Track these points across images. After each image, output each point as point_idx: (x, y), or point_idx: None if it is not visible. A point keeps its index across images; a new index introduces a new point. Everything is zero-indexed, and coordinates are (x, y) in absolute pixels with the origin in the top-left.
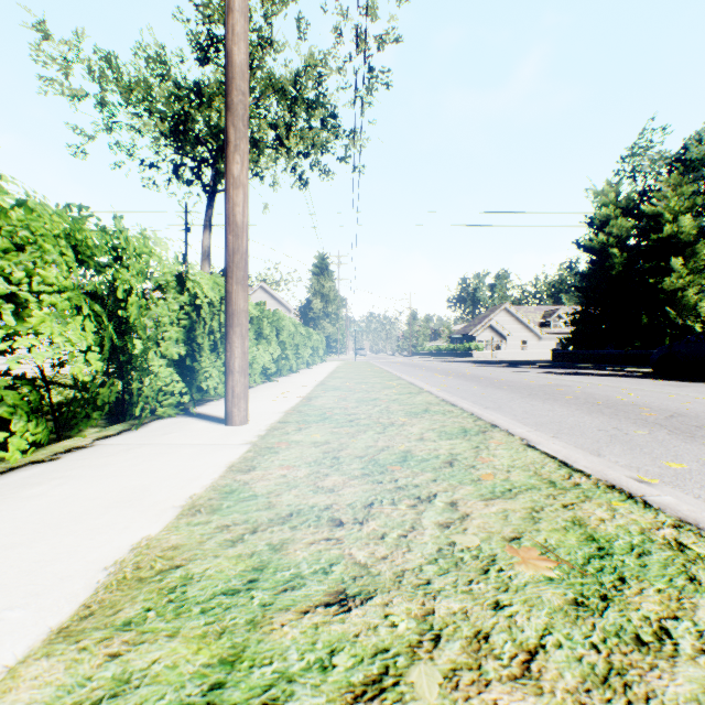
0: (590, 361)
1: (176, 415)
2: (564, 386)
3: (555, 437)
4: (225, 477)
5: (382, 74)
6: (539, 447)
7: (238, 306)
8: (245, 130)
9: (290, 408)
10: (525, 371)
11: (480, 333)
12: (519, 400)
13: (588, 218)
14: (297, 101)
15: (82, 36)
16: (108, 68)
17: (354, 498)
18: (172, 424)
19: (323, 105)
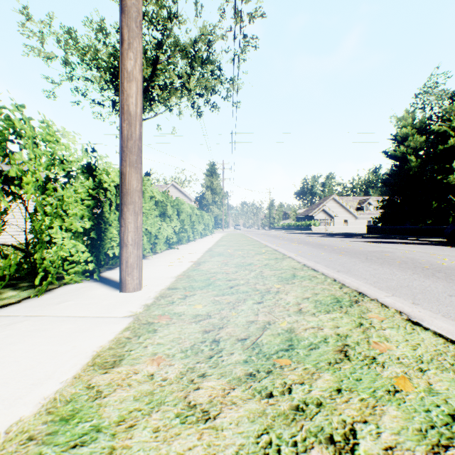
0: (395, 233)
1: (85, 280)
2: (388, 252)
3: (416, 304)
4: (78, 379)
5: (252, 39)
6: (426, 325)
7: (131, 186)
8: (137, 31)
9: (181, 272)
10: (353, 240)
11: (316, 214)
12: (361, 264)
13: (393, 136)
14: (195, 59)
15: (52, 18)
16: (69, 38)
17: (236, 440)
18: (74, 290)
19: (212, 62)
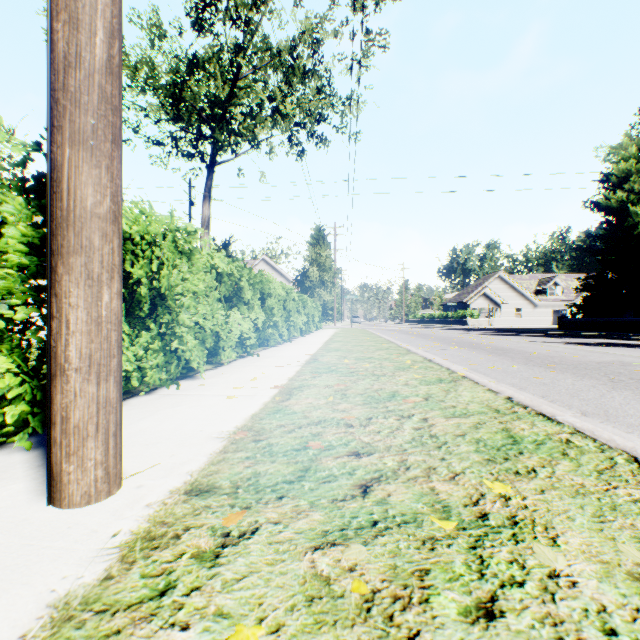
0: (608, 330)
1: (17, 443)
2: (636, 364)
3: None
4: None
5: (379, 36)
6: None
7: (77, 202)
8: None
9: (247, 419)
10: (546, 341)
11: (474, 301)
12: (615, 394)
13: (604, 175)
14: (294, 70)
15: None
16: None
17: None
18: None
19: (319, 77)
